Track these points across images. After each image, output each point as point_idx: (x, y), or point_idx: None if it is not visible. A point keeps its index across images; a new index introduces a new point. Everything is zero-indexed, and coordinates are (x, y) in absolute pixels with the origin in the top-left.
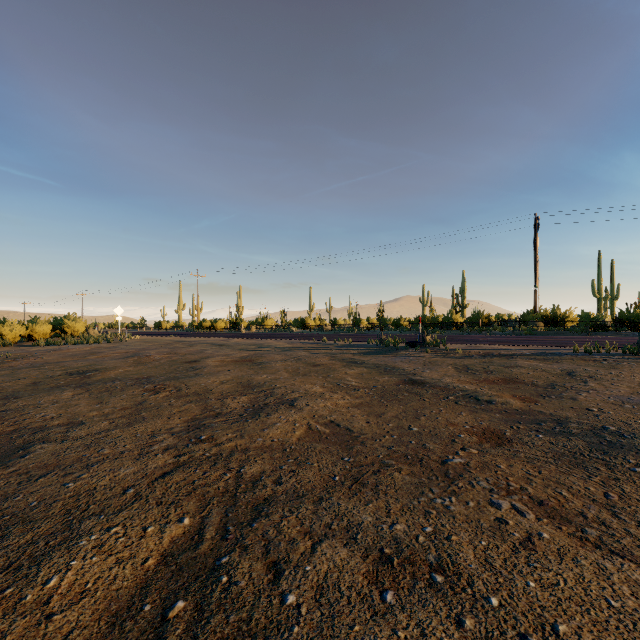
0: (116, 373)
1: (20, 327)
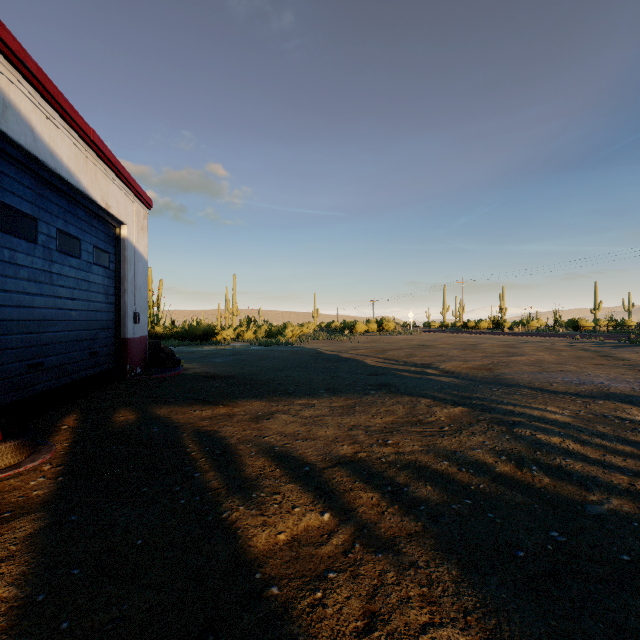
0: (438, 346)
1: (363, 325)
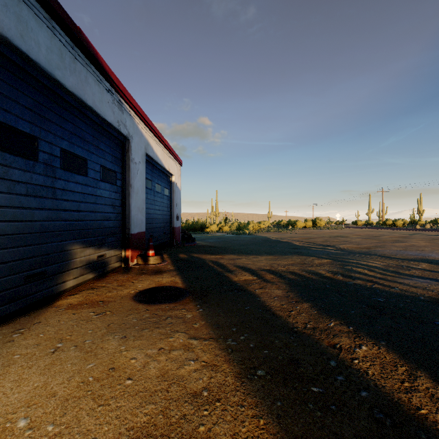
0: (350, 236)
1: (301, 223)
